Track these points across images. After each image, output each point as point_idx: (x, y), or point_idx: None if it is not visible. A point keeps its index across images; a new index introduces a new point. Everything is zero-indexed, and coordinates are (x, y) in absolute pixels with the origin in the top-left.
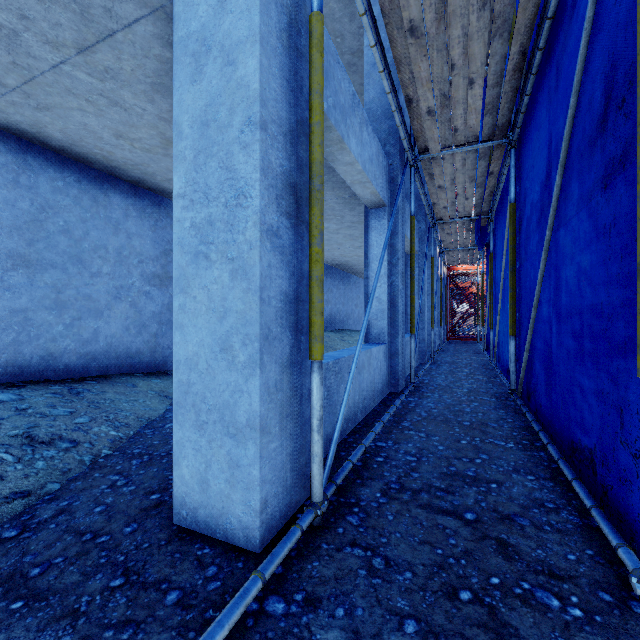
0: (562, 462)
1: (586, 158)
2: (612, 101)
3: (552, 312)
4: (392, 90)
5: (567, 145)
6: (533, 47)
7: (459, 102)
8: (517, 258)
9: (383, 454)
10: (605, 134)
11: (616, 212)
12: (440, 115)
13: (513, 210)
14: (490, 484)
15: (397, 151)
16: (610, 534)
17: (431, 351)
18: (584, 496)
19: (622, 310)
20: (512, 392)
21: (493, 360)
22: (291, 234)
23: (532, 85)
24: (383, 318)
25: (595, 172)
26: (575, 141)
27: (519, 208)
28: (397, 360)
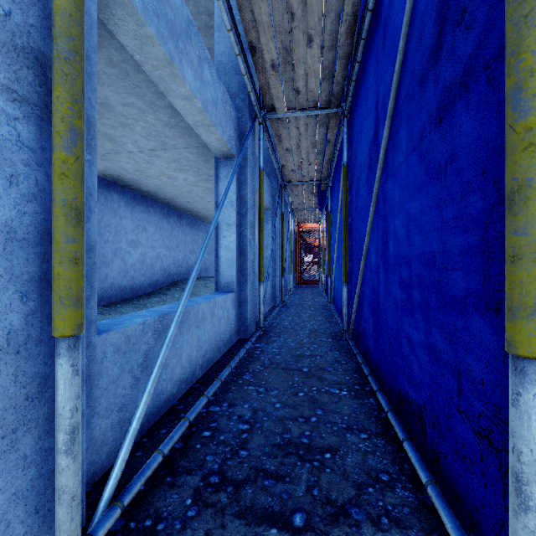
0: (392, 415)
1: (415, 100)
2: (447, 23)
3: (380, 261)
4: (234, 30)
5: (395, 94)
6: (363, 12)
7: (300, 61)
8: (349, 214)
9: (213, 424)
10: (438, 65)
11: (453, 147)
12: (284, 72)
13: (346, 172)
14: (324, 454)
15: (246, 106)
16: (454, 533)
17: (282, 295)
18: (418, 465)
19: (461, 259)
20: (345, 332)
21: (330, 302)
22: (27, 131)
23: (362, 52)
24: (232, 267)
25: (426, 111)
26: (403, 88)
27: (350, 170)
28: (246, 307)
